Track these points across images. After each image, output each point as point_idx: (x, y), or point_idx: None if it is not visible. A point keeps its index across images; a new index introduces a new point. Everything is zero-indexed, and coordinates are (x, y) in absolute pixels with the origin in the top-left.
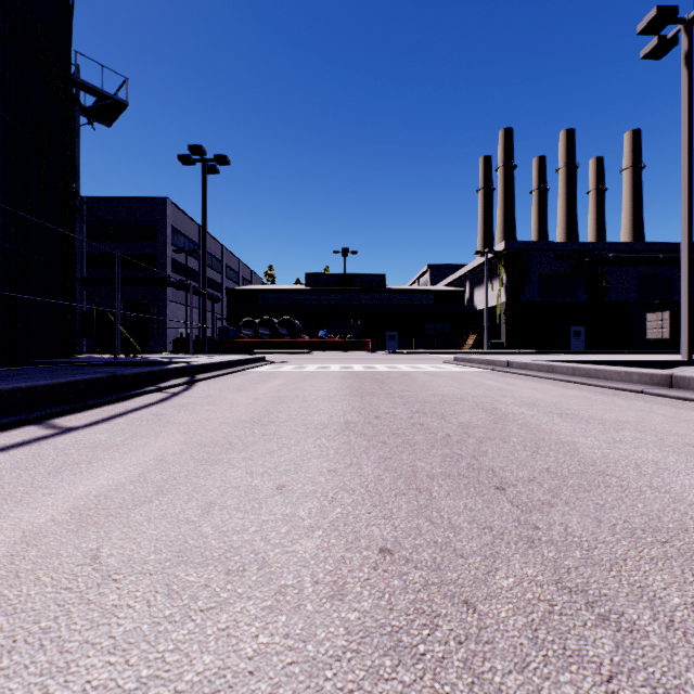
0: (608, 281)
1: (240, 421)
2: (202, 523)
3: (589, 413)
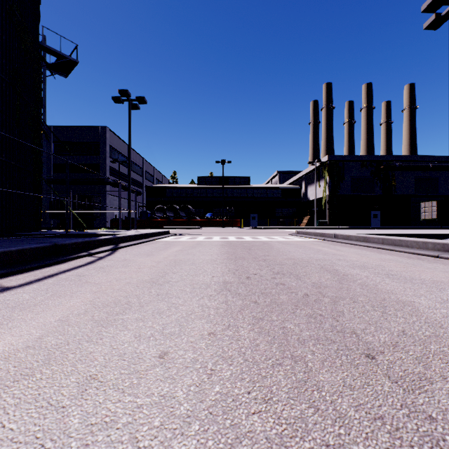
0: (396, 181)
1: (142, 281)
2: (71, 409)
3: (408, 274)
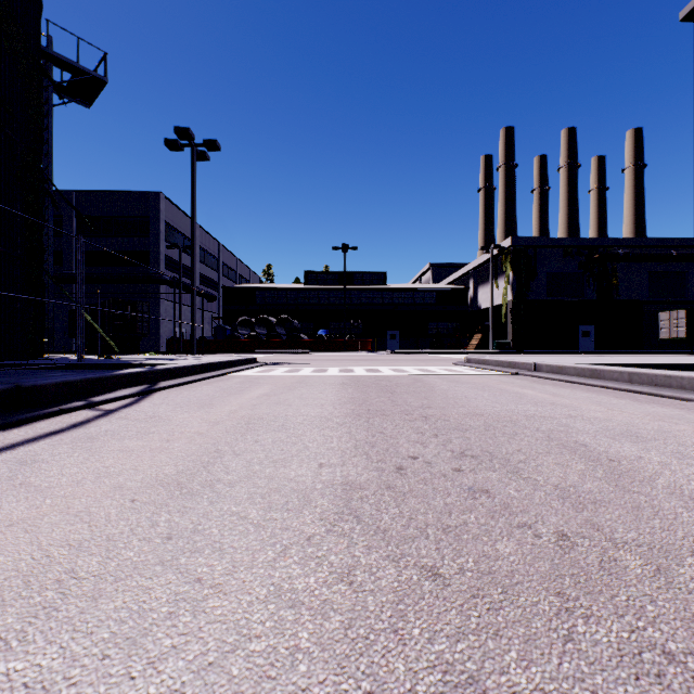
0: (619, 278)
1: (153, 481)
2: None
3: None
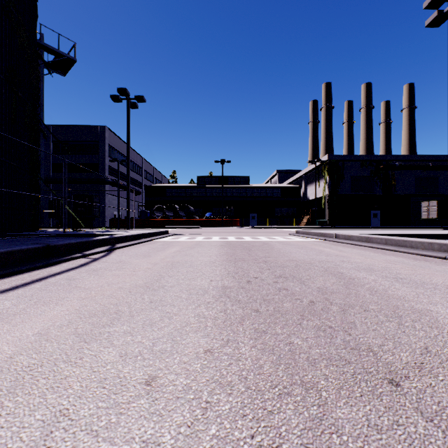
0: (396, 180)
1: (135, 286)
2: None
3: (418, 278)
